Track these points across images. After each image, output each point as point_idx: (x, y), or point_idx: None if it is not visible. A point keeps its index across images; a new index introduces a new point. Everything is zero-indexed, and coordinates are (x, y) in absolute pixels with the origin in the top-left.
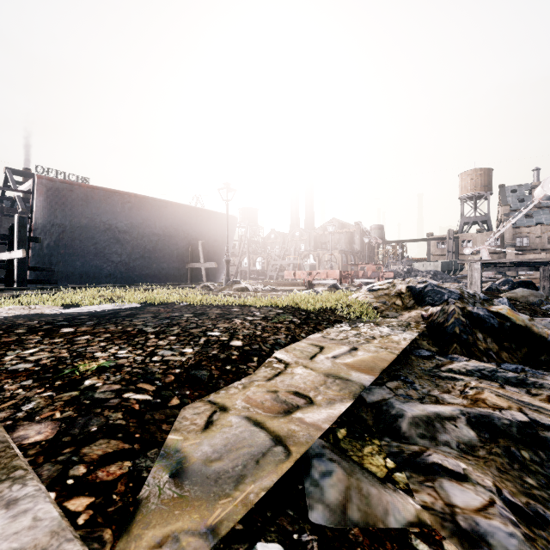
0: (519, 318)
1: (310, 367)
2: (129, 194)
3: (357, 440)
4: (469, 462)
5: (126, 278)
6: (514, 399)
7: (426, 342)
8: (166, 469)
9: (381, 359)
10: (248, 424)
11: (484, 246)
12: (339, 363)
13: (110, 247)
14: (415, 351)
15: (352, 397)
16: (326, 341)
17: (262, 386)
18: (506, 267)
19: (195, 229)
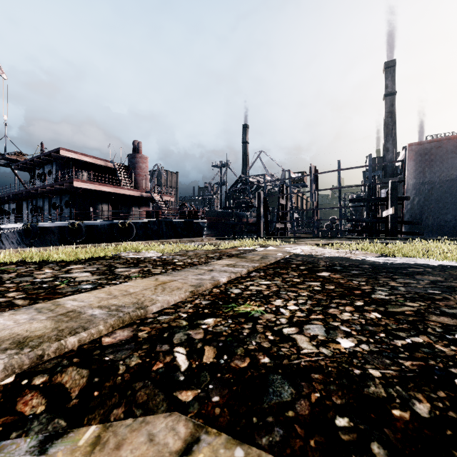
0: None
1: None
2: None
3: None
4: None
5: None
6: None
7: None
8: (8, 453)
9: None
10: None
11: None
12: None
13: None
14: None
15: None
16: None
17: None
18: None
19: None
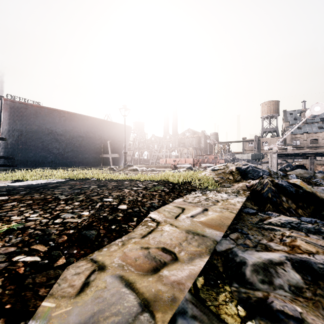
0: (308, 187)
1: (175, 225)
2: (64, 111)
3: (213, 288)
4: (302, 305)
5: (62, 163)
6: (318, 245)
7: (250, 203)
8: None
9: (225, 217)
10: (120, 284)
11: (275, 145)
12: (195, 221)
13: (52, 144)
14: (244, 210)
15: (208, 252)
16: (186, 204)
17: (137, 243)
18: (289, 157)
19: (105, 133)
